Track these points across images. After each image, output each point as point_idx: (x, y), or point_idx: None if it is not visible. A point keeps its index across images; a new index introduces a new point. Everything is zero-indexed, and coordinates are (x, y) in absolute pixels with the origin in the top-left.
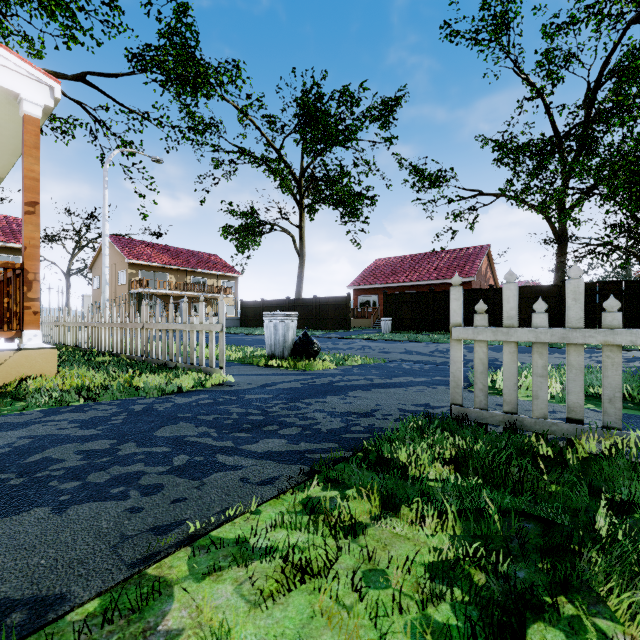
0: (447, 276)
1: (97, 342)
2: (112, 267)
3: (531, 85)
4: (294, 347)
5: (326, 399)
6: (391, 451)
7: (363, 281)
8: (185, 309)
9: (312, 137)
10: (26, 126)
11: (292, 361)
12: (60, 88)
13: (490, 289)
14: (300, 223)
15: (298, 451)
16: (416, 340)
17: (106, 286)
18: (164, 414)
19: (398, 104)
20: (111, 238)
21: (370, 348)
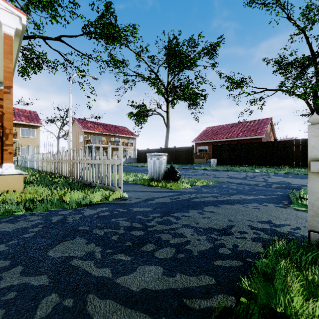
0: (247, 135)
1: (59, 170)
2: (76, 134)
3: (297, 26)
4: (165, 174)
5: (189, 213)
6: (275, 294)
7: (200, 138)
8: (100, 151)
9: (173, 64)
10: (4, 40)
11: (164, 183)
12: (25, 18)
13: (275, 141)
14: (167, 110)
15: (175, 291)
16: (232, 170)
17: (70, 142)
18: (69, 226)
19: (218, 45)
20: (76, 120)
21: (207, 174)
